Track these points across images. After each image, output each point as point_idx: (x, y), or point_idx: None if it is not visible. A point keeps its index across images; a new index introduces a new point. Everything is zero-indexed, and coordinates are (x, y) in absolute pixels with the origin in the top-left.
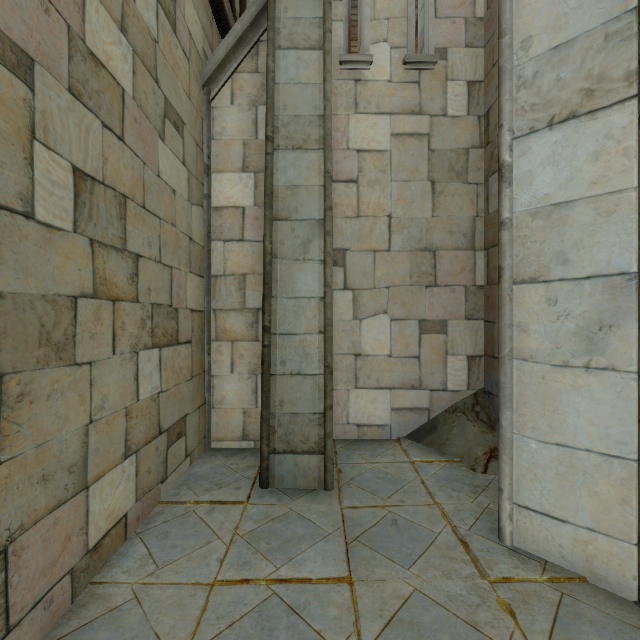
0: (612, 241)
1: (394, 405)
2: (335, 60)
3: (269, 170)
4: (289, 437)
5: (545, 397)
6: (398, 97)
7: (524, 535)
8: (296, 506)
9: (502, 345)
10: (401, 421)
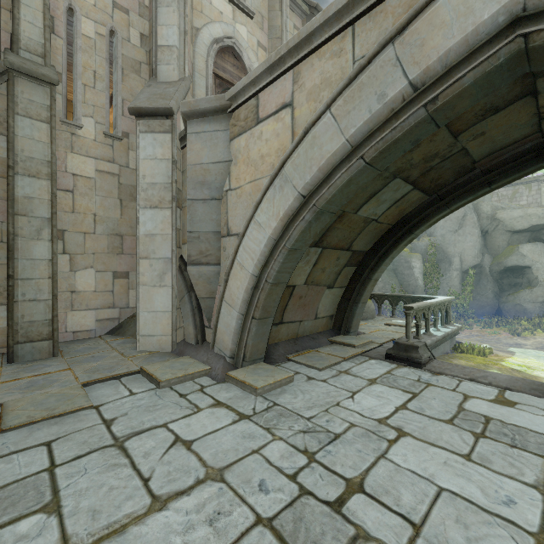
0: (166, 248)
1: (98, 318)
2: (57, 117)
3: (11, 186)
4: (29, 334)
5: (150, 297)
6: (100, 150)
7: (144, 345)
8: (37, 363)
9: (137, 280)
10: (102, 326)
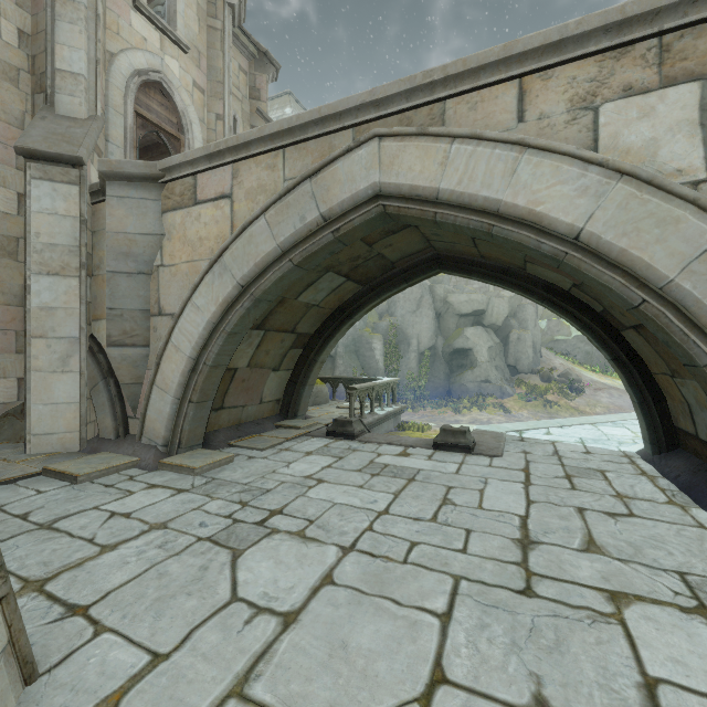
0: (72, 325)
1: None
2: None
3: None
4: None
5: (47, 386)
6: None
7: (38, 447)
8: None
9: (27, 365)
10: None
